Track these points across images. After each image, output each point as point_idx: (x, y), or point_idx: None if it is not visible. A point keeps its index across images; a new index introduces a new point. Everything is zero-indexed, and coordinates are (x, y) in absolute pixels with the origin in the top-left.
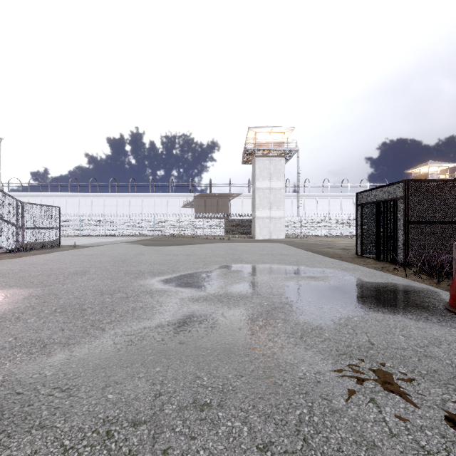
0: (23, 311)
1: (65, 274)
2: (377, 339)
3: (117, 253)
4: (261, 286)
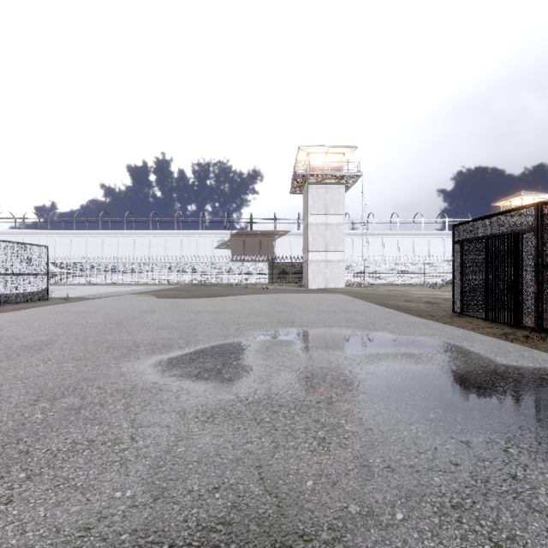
0: None
1: (12, 349)
2: None
3: (119, 309)
4: (331, 375)
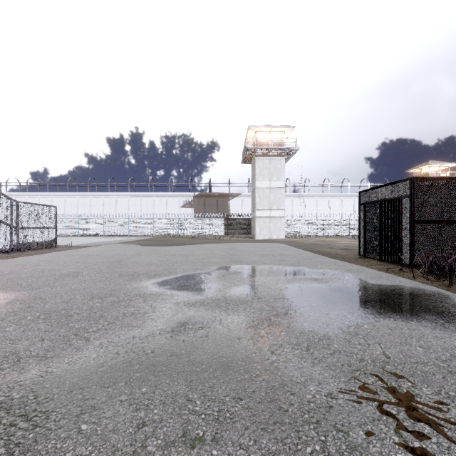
0: (3, 317)
1: (57, 276)
2: (392, 351)
3: (114, 253)
4: (262, 288)
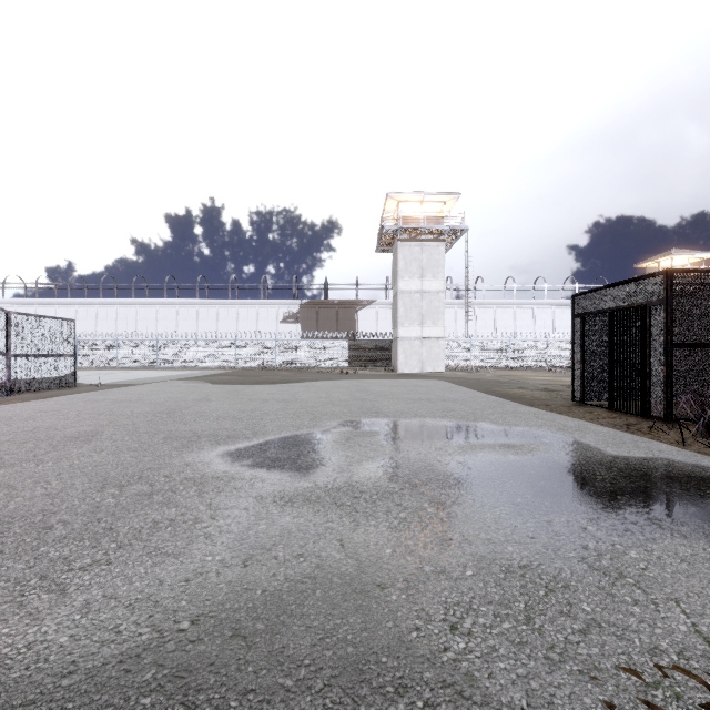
0: None
1: (55, 440)
2: None
3: (166, 397)
4: (417, 465)
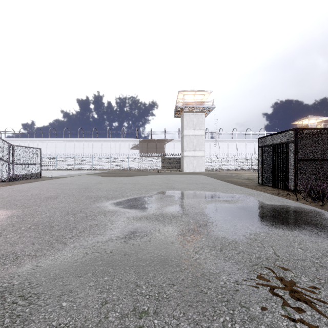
0: (5, 227)
1: (42, 198)
2: (281, 251)
3: (82, 182)
4: (189, 207)
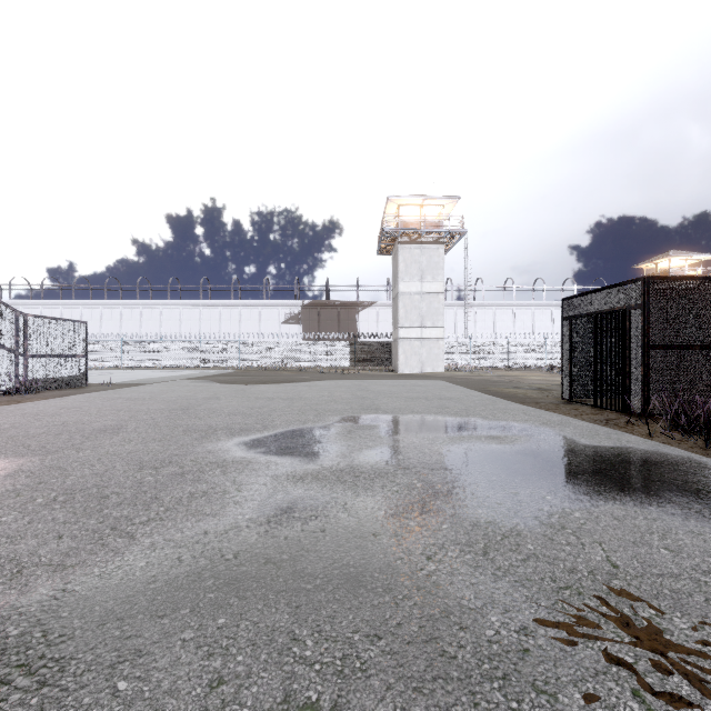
0: None
1: (86, 432)
2: (621, 556)
3: (177, 396)
4: (411, 452)
